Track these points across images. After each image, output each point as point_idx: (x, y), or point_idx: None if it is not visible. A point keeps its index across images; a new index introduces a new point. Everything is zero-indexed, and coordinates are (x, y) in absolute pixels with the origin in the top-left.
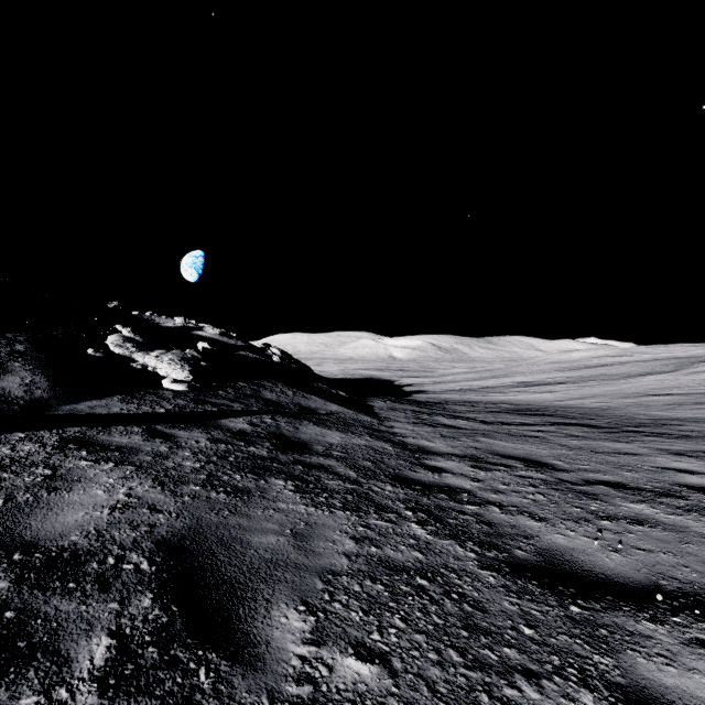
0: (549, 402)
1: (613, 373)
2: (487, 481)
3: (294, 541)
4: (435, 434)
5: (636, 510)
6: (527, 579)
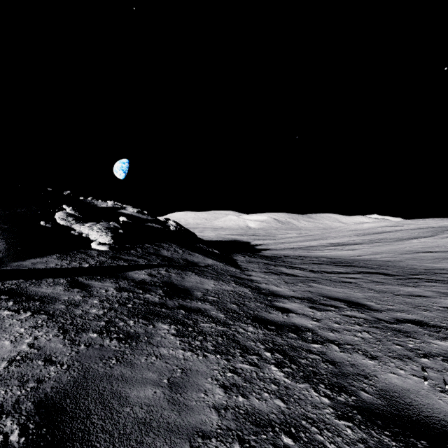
0: (352, 257)
1: (392, 237)
2: (323, 321)
3: (169, 393)
4: (280, 281)
5: (444, 347)
6: (380, 430)
